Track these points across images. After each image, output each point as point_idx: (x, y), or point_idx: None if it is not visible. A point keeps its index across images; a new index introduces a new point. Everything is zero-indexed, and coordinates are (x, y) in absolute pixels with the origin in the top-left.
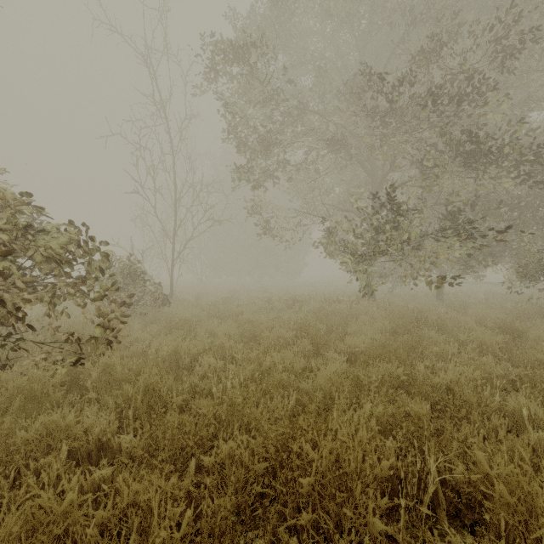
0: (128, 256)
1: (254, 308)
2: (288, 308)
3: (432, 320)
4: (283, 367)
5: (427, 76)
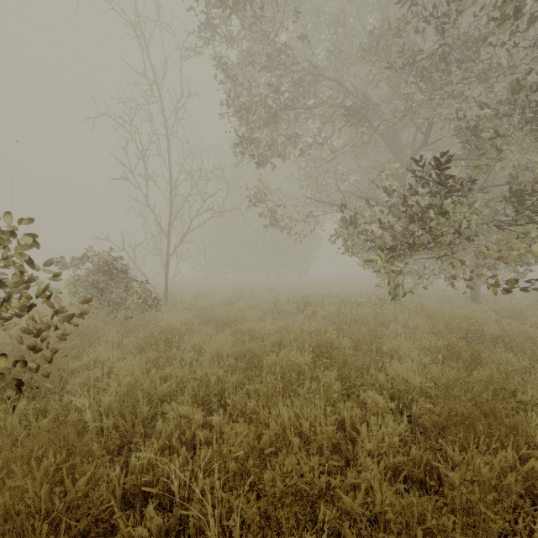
0: (110, 250)
1: (258, 313)
2: (298, 311)
3: (493, 333)
4: (298, 431)
5: (488, 6)
